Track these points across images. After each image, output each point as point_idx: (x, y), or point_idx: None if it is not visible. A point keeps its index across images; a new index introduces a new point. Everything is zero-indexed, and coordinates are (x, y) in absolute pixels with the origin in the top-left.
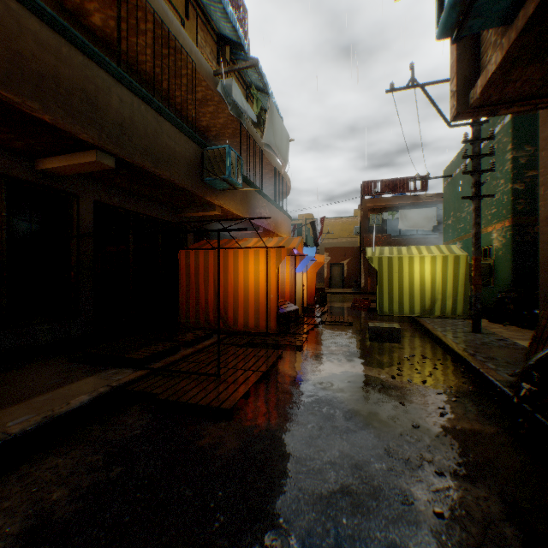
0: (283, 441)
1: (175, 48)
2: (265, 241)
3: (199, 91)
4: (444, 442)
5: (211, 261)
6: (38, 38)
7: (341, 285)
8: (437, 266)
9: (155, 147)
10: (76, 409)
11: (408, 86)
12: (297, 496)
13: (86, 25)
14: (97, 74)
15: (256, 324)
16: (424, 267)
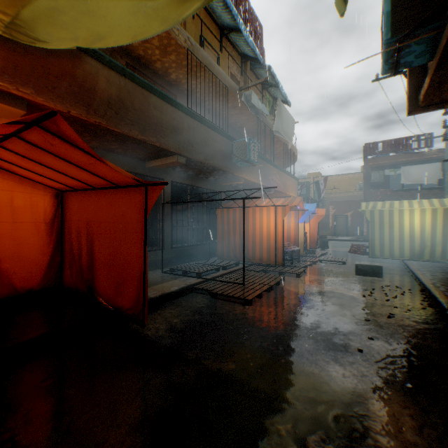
0: (280, 317)
1: (216, 83)
2: (275, 200)
3: (229, 102)
4: (382, 328)
5: (238, 215)
6: (154, 105)
7: (345, 233)
8: (426, 217)
9: (205, 147)
10: (173, 292)
11: (390, 75)
12: (284, 335)
13: (167, 80)
14: (177, 114)
15: (268, 259)
16: (412, 218)
